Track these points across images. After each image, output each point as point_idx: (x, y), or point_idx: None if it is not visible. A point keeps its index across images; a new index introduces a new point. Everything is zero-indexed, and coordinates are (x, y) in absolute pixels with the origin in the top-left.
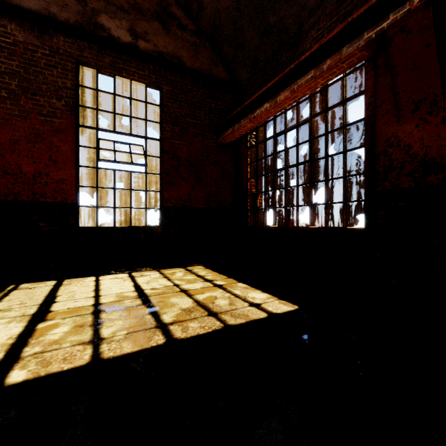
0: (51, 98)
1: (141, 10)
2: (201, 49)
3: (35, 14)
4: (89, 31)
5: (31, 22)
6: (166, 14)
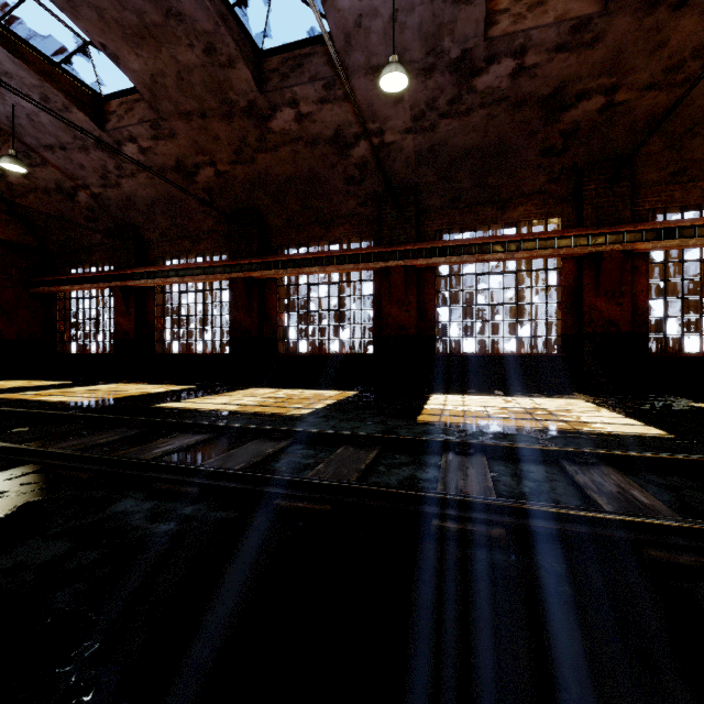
0: None
1: None
2: (13, 224)
3: None
4: None
5: None
6: None
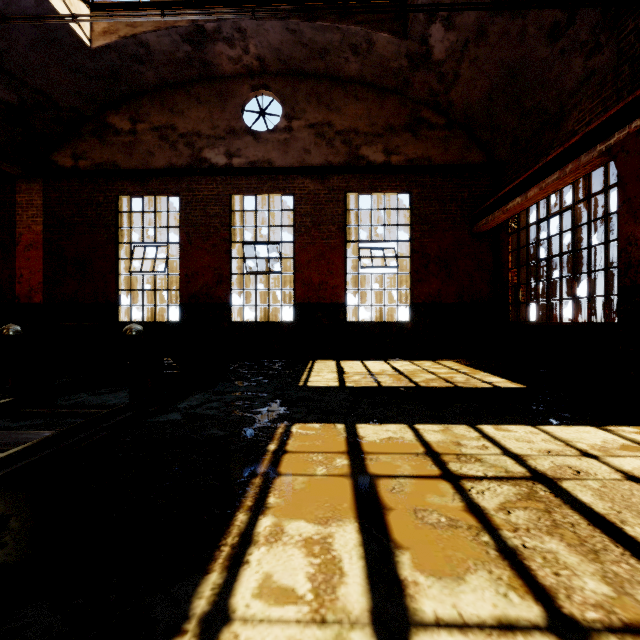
0: (329, 225)
1: (393, 128)
2: (452, 140)
3: (320, 167)
4: (354, 166)
5: (318, 174)
6: (415, 122)
